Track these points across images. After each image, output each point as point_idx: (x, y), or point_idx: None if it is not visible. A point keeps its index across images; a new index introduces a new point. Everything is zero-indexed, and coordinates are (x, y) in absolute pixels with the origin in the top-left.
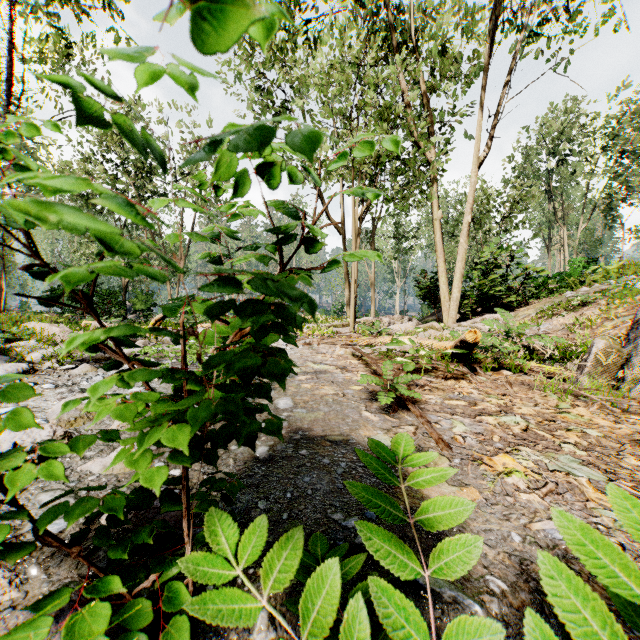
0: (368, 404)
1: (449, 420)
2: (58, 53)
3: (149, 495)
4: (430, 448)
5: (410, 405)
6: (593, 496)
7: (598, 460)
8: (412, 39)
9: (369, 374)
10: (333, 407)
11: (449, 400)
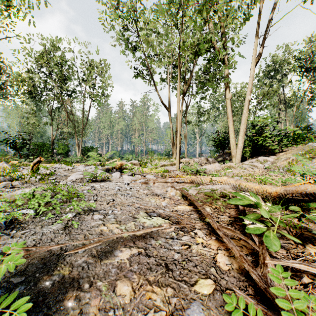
0: None
1: None
2: (5, 5)
3: None
4: None
5: None
6: None
7: None
8: None
9: (209, 236)
10: None
11: None
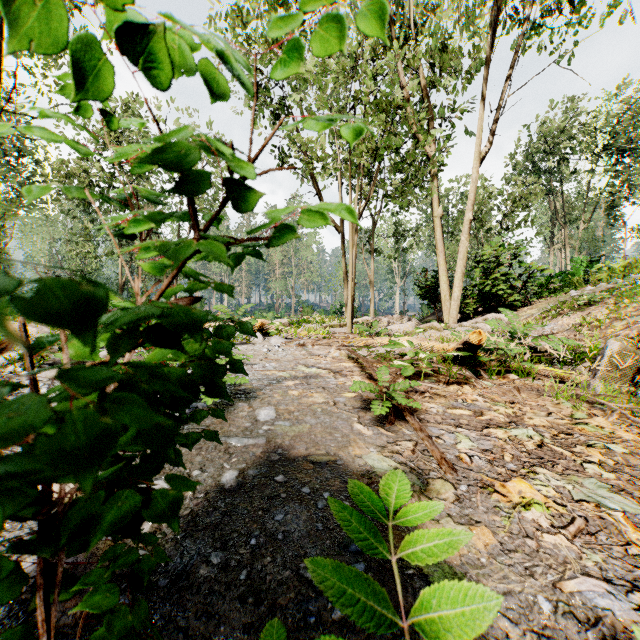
0: (361, 414)
1: (453, 434)
2: None
3: (20, 577)
4: (431, 471)
5: (408, 416)
6: (633, 537)
7: (629, 485)
8: (412, 31)
9: (364, 379)
10: (321, 418)
11: (452, 409)
